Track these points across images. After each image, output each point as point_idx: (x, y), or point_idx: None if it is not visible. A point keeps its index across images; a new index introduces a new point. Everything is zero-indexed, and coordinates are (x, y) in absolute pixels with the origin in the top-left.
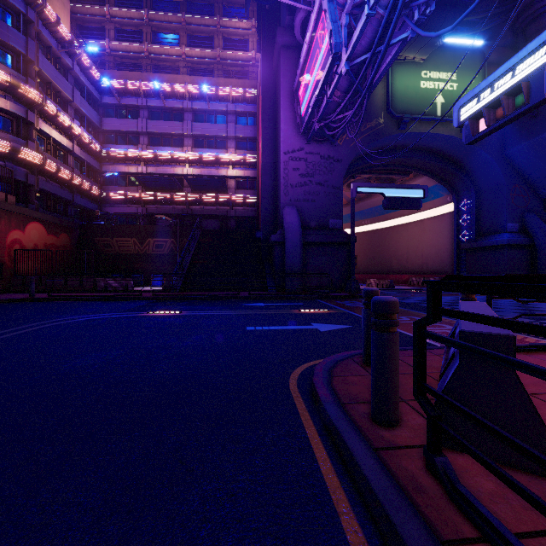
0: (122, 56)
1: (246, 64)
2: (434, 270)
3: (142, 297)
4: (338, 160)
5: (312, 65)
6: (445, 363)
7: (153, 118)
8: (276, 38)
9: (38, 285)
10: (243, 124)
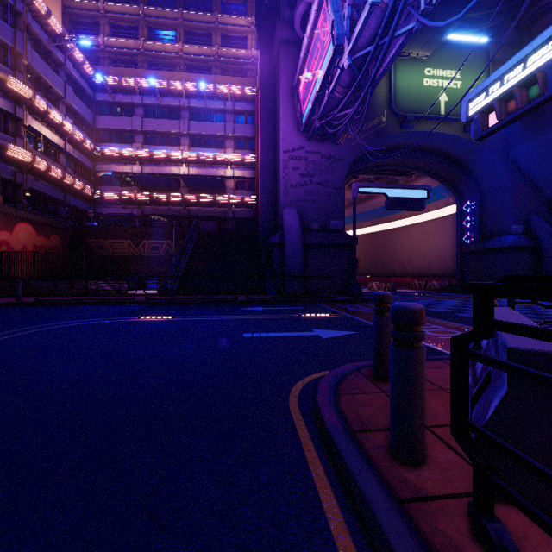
0: (117, 53)
1: (244, 62)
2: (437, 272)
3: (134, 301)
4: (339, 160)
5: (313, 59)
6: (474, 381)
7: (148, 116)
8: (276, 33)
9: (26, 288)
10: (242, 123)
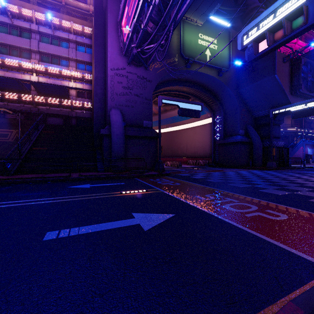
0: None
1: (85, 12)
2: (201, 155)
3: None
4: (149, 81)
5: None
6: None
7: (1, 31)
8: None
9: None
10: (82, 51)
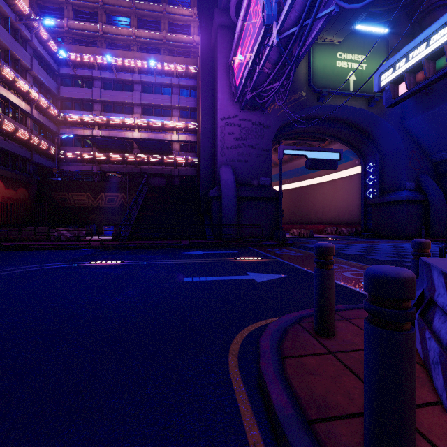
0: (79, 34)
1: (188, 46)
2: (345, 221)
3: (90, 246)
4: (267, 127)
5: (246, 39)
6: (443, 350)
7: (106, 88)
8: (214, 18)
9: None
10: (186, 96)
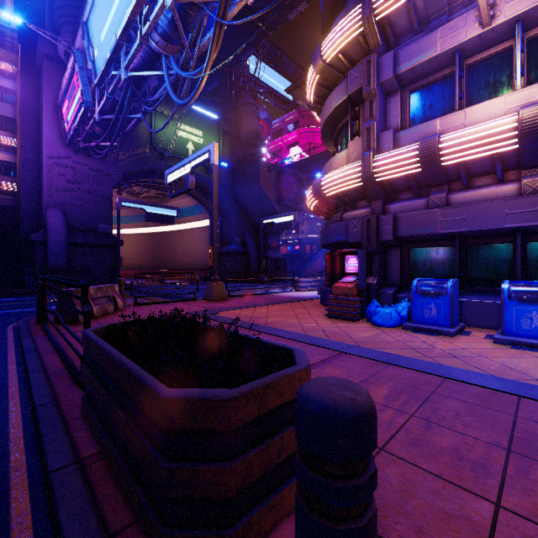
0: None
1: (1, 24)
2: (200, 267)
3: None
4: (107, 175)
5: (72, 98)
6: None
7: None
8: (38, 45)
9: None
10: None
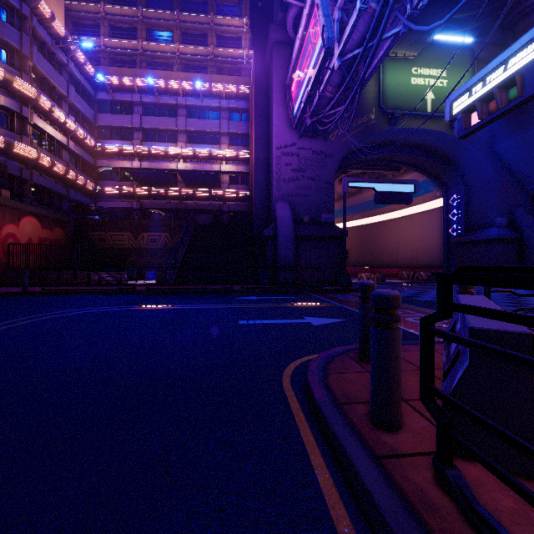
0: (117, 53)
1: (239, 61)
2: (424, 263)
3: (135, 290)
4: (330, 155)
5: (304, 60)
6: (447, 360)
7: (147, 114)
8: (269, 35)
9: (32, 279)
10: (236, 120)
